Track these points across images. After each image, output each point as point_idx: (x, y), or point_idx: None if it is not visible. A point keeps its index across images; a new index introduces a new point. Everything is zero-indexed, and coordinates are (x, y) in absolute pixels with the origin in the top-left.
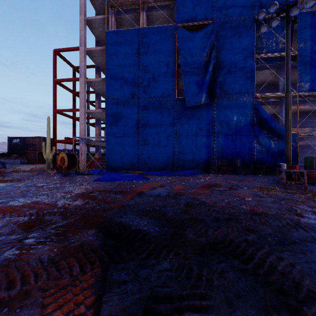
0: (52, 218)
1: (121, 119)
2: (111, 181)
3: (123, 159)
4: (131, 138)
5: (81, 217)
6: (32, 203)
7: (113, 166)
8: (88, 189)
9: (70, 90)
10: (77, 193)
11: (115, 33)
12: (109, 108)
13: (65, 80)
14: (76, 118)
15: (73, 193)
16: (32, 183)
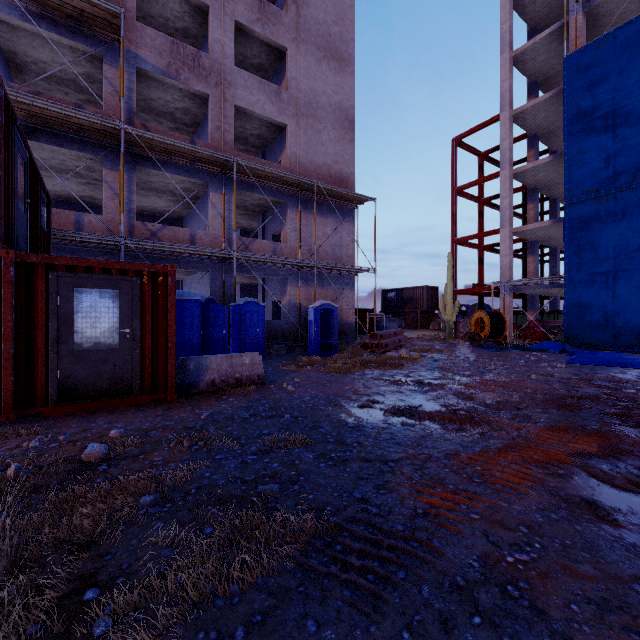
0: (580, 403)
1: (607, 233)
2: (613, 366)
3: (614, 322)
4: (638, 274)
5: (632, 410)
6: (514, 381)
7: (584, 337)
8: (580, 375)
9: (474, 198)
10: (564, 378)
11: (591, 49)
12: (574, 216)
13: (473, 184)
14: (485, 247)
15: (557, 377)
16: (462, 356)
